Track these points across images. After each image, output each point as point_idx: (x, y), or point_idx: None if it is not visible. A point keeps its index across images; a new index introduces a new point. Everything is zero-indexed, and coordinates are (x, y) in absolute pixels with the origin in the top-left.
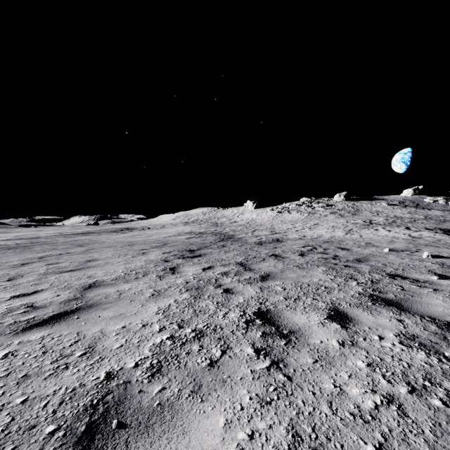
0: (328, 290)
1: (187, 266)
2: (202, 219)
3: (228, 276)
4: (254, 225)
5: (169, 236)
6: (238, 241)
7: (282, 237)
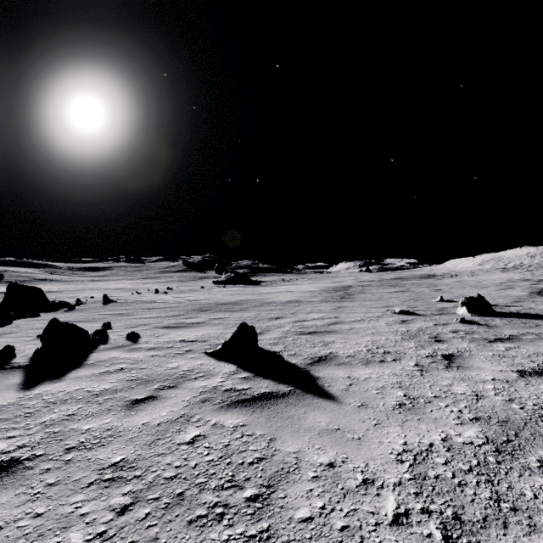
0: None
1: None
2: (530, 264)
3: None
4: None
5: (504, 282)
6: None
7: None
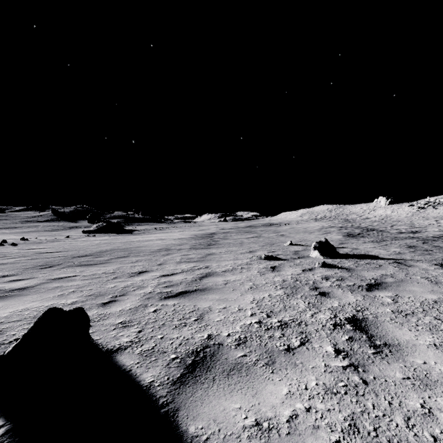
0: (437, 244)
1: (363, 239)
2: (330, 216)
3: (388, 241)
4: (390, 221)
5: (321, 229)
6: (382, 232)
7: (421, 230)
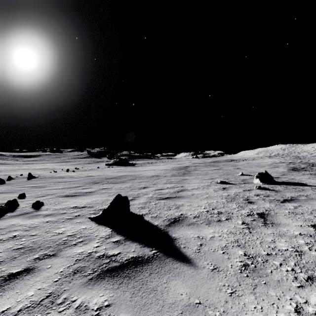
0: None
1: (304, 172)
2: (283, 154)
3: None
4: None
5: (272, 164)
6: None
7: None
